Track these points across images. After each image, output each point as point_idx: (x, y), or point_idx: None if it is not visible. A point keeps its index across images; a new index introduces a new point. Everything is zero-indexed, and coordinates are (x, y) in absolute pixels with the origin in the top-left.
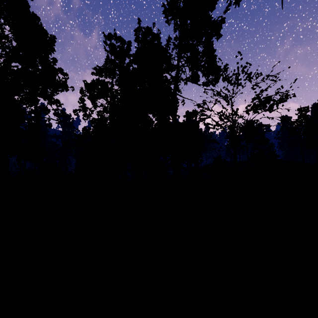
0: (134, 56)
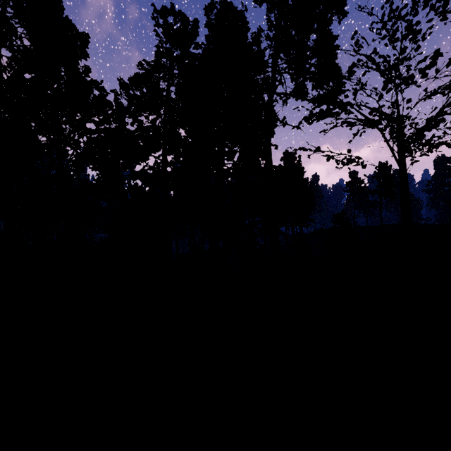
0: (203, 48)
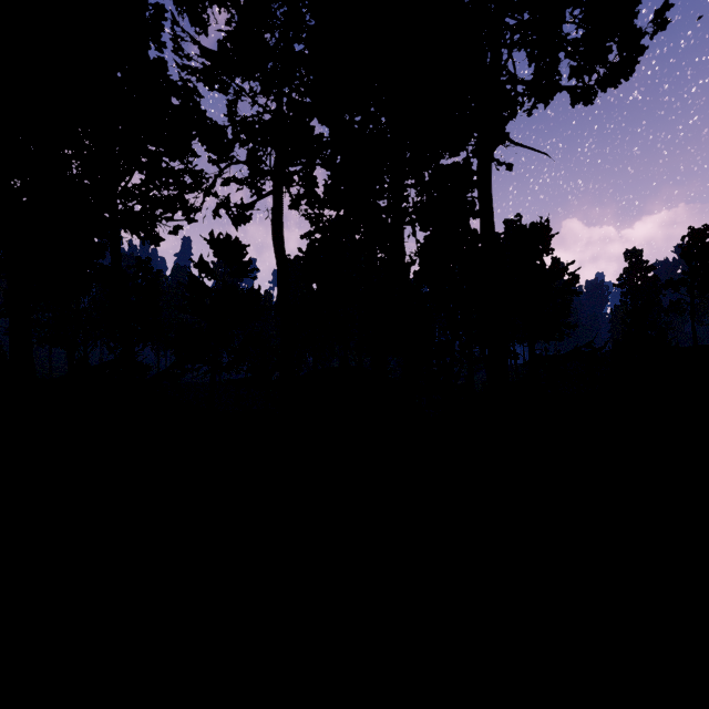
0: None
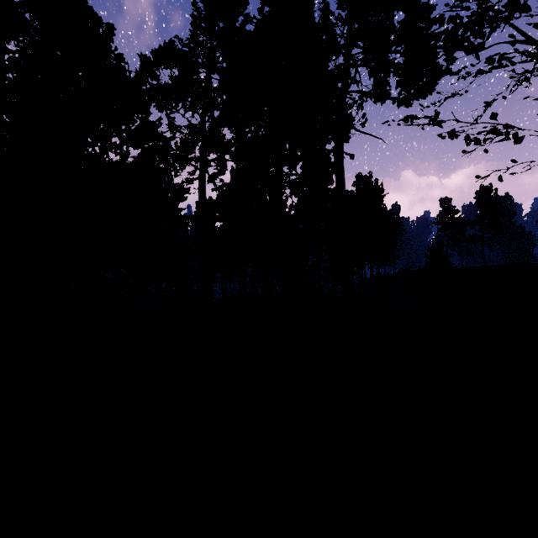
0: (255, 23)
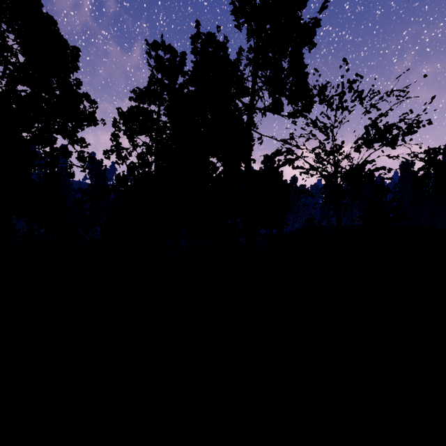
0: (190, 75)
